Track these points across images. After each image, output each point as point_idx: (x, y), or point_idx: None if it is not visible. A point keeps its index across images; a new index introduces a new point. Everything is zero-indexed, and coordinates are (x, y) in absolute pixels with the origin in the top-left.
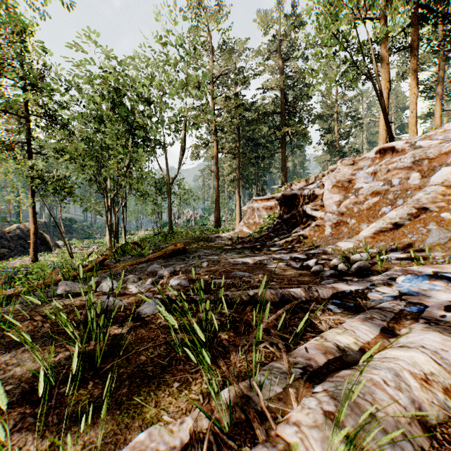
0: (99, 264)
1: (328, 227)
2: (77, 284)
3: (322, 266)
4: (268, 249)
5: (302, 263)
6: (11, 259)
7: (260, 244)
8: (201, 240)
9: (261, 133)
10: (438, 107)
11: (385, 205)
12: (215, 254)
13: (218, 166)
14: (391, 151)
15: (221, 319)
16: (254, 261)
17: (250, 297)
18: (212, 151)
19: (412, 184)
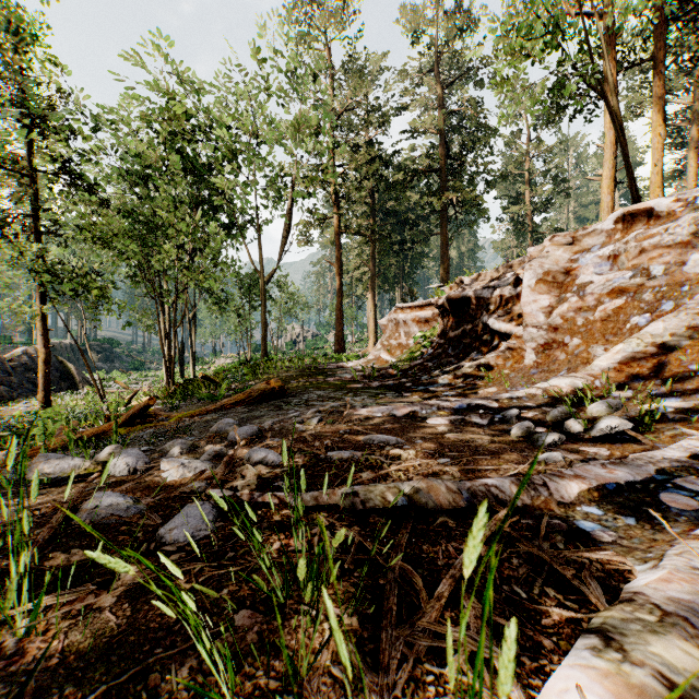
0: (139, 414)
1: (531, 351)
2: (70, 459)
3: (532, 424)
4: (424, 388)
5: (492, 416)
6: (11, 403)
7: (411, 381)
8: (312, 373)
9: (408, 204)
10: (692, 160)
11: (637, 312)
12: (335, 397)
13: (340, 255)
14: (645, 218)
15: (343, 559)
16: (404, 411)
17: (404, 498)
18: (331, 232)
19: (692, 274)
